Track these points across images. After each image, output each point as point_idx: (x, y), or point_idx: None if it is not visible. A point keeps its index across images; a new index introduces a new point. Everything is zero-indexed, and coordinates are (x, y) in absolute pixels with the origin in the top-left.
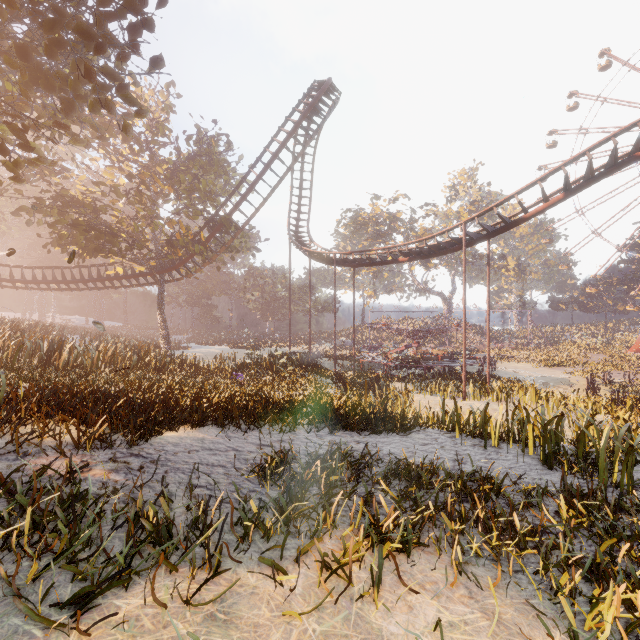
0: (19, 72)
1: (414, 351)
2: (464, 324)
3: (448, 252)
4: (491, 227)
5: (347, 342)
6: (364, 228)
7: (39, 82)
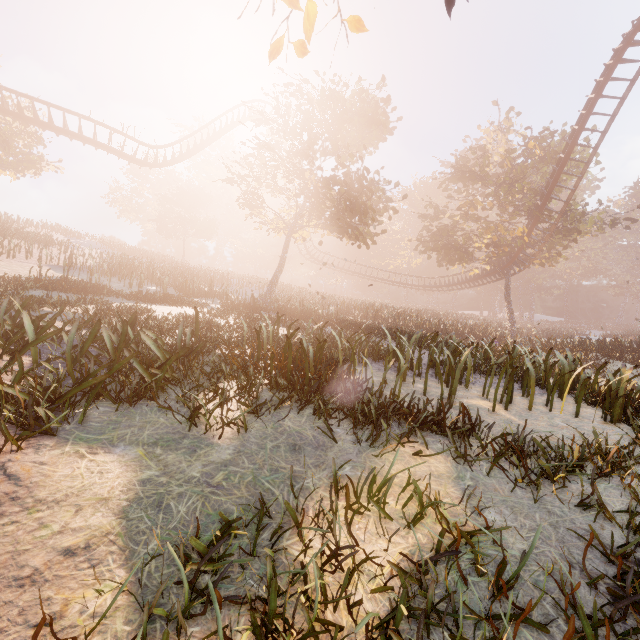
0: (343, 218)
1: None
2: None
3: None
4: None
5: None
6: None
7: (352, 215)
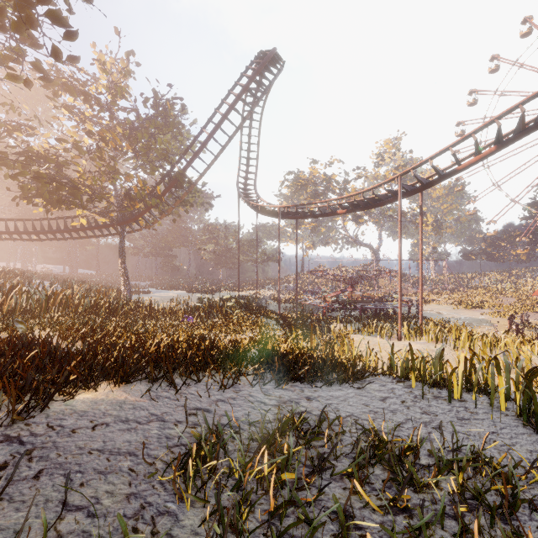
0: None
1: (348, 295)
2: (400, 270)
3: (383, 204)
4: (425, 179)
5: (289, 287)
6: (304, 188)
7: None
